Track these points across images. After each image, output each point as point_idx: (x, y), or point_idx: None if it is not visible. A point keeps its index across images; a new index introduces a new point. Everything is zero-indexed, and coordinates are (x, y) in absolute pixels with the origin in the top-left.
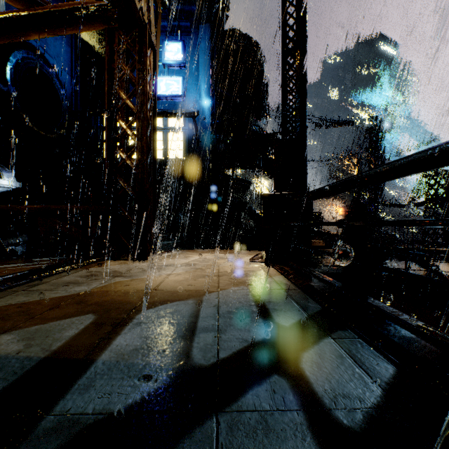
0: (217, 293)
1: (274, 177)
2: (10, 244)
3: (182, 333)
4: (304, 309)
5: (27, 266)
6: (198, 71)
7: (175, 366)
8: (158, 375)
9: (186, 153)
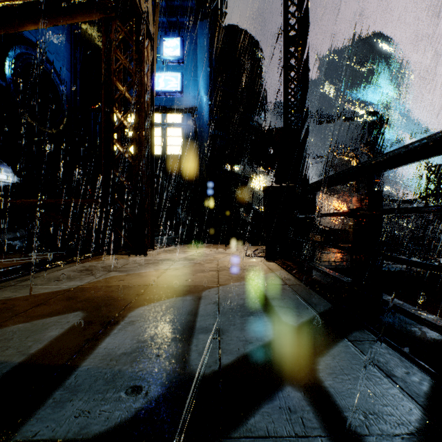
0: (217, 289)
1: (275, 168)
2: (7, 239)
3: (179, 334)
4: (312, 307)
5: (22, 261)
6: (196, 67)
7: (169, 375)
8: (150, 387)
9: (185, 149)
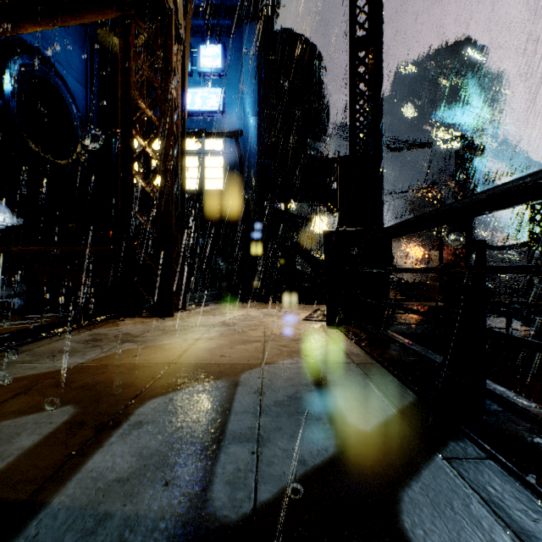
0: (260, 370)
1: (339, 208)
2: (3, 296)
3: (201, 445)
4: (389, 399)
5: (16, 326)
6: (241, 81)
7: (178, 522)
8: None
9: (228, 183)
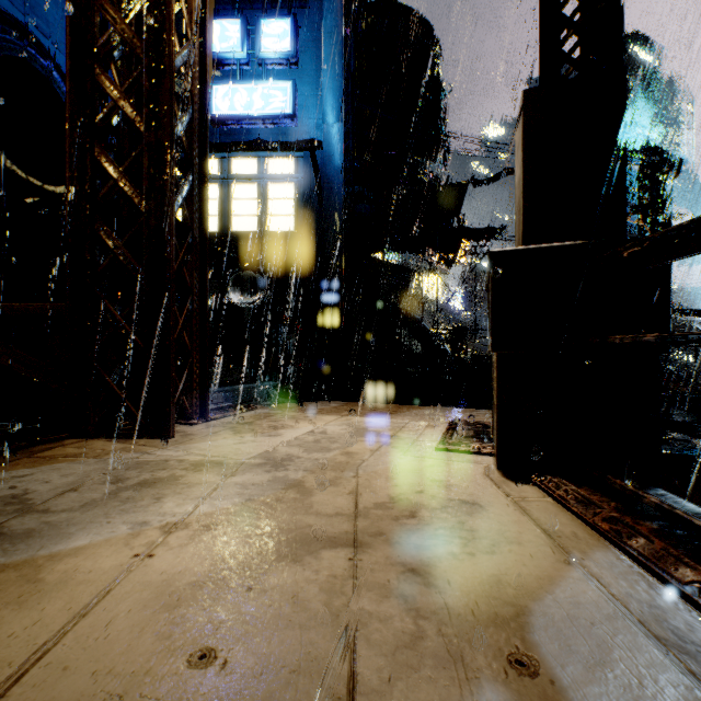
0: None
1: (525, 201)
2: None
3: None
4: None
5: None
6: (320, 71)
7: None
8: None
9: (300, 222)
